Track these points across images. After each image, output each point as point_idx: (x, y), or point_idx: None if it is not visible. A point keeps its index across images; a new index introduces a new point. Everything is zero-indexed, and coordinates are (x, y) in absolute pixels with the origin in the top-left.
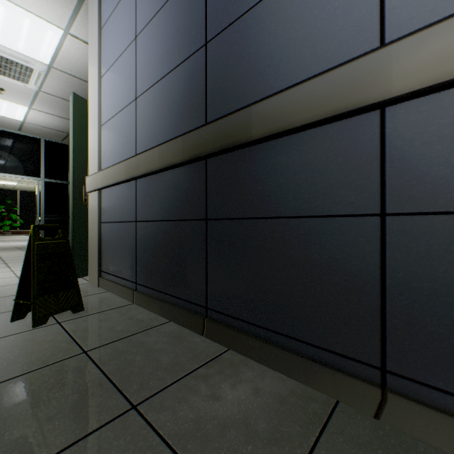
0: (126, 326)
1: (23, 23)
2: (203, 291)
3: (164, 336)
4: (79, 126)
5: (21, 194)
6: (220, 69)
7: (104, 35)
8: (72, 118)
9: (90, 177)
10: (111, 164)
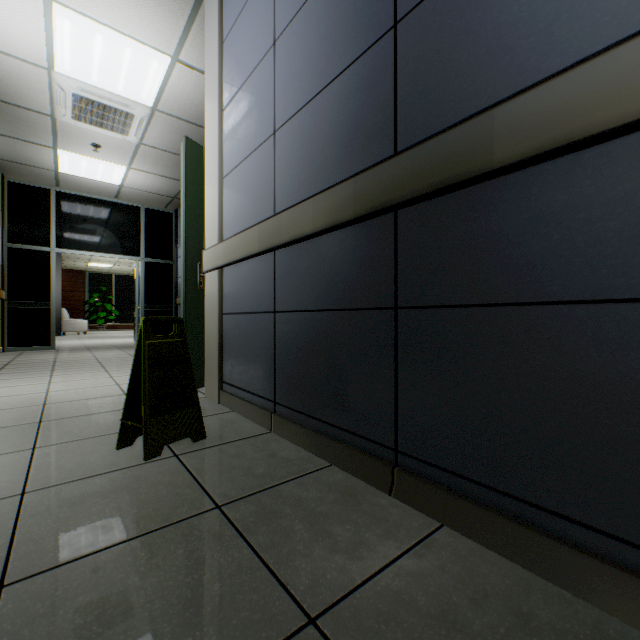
0: (269, 468)
1: (123, 55)
2: (389, 424)
3: (328, 490)
4: (193, 182)
5: (117, 279)
6: (422, 60)
7: (227, 51)
8: (184, 171)
9: (207, 251)
10: (236, 231)
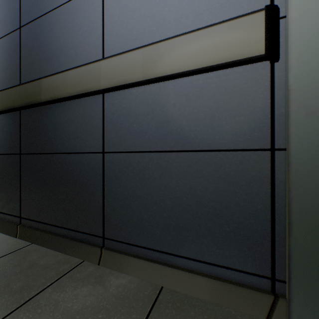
0: None
1: None
2: (18, 206)
3: None
4: None
5: None
6: (29, 48)
7: None
8: None
9: None
10: None
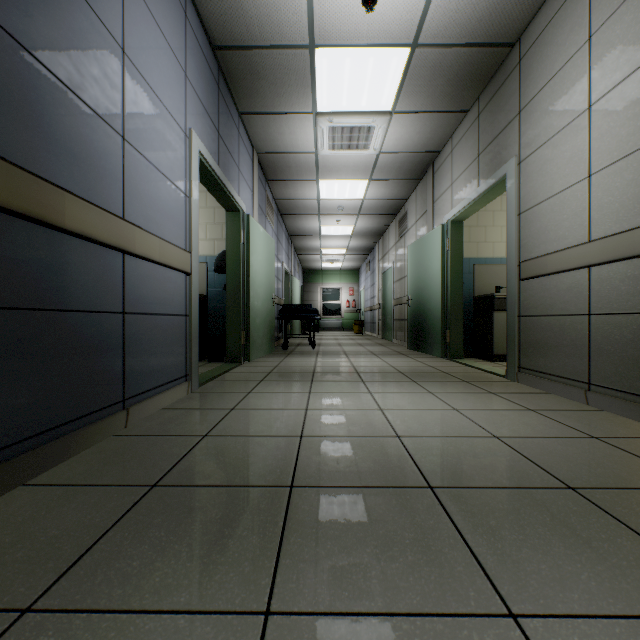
0: None
1: None
2: None
3: None
4: None
5: None
6: None
7: None
8: None
9: None
10: None
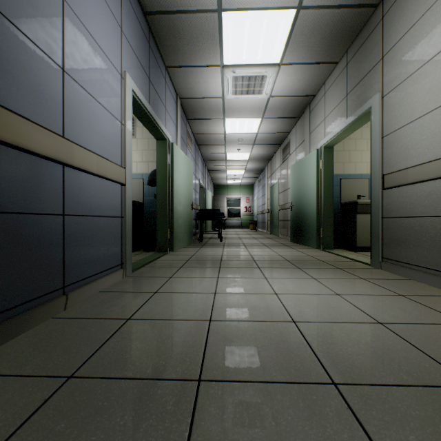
0: None
1: None
2: None
3: None
4: None
5: None
6: None
7: None
8: None
9: None
10: None
